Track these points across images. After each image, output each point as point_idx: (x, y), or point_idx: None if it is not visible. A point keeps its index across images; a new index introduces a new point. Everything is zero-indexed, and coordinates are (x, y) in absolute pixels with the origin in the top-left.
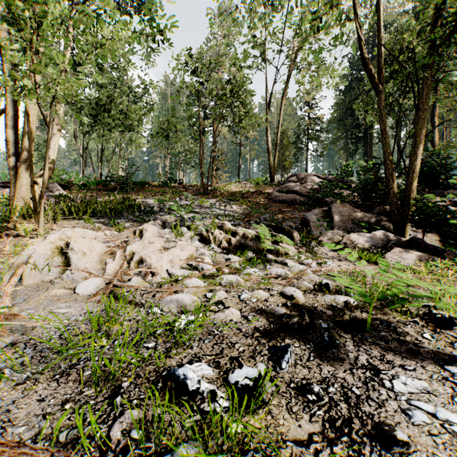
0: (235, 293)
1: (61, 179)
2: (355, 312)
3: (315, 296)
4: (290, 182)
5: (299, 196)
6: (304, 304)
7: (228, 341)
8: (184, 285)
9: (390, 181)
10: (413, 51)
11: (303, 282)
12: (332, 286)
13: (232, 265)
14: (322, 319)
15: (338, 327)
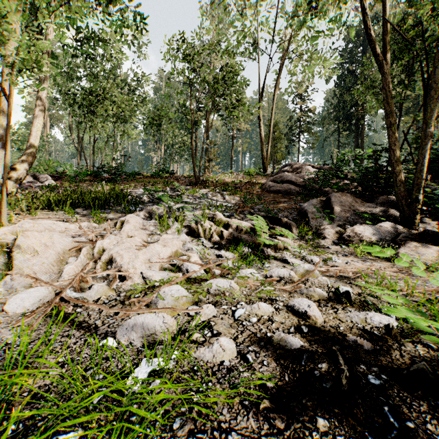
0: (228, 307)
1: (56, 171)
2: (405, 344)
3: (335, 311)
4: (284, 172)
5: (294, 186)
6: (325, 327)
7: (216, 424)
8: (159, 297)
9: (396, 168)
10: (422, 27)
11: (314, 288)
12: (354, 295)
13: (224, 263)
14: (362, 361)
15: (396, 383)
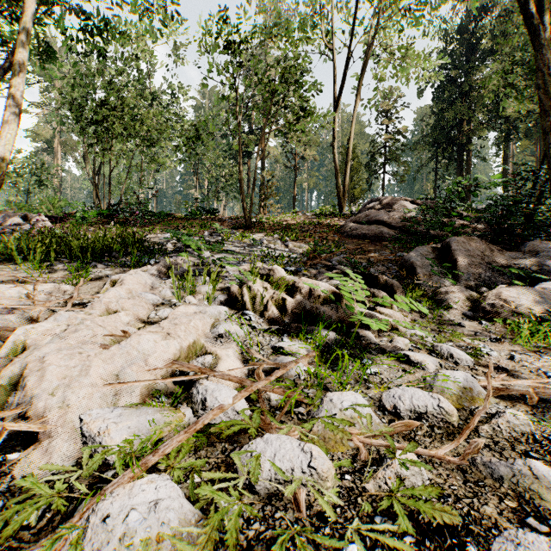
0: None
1: (65, 212)
2: None
3: None
4: (371, 210)
5: (387, 228)
6: None
7: None
8: None
9: None
10: None
11: (529, 466)
12: None
13: (289, 370)
14: None
15: None
